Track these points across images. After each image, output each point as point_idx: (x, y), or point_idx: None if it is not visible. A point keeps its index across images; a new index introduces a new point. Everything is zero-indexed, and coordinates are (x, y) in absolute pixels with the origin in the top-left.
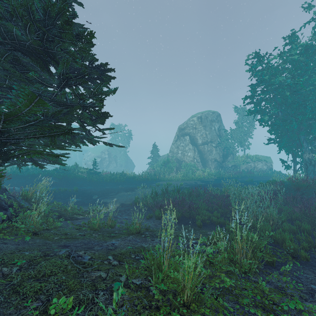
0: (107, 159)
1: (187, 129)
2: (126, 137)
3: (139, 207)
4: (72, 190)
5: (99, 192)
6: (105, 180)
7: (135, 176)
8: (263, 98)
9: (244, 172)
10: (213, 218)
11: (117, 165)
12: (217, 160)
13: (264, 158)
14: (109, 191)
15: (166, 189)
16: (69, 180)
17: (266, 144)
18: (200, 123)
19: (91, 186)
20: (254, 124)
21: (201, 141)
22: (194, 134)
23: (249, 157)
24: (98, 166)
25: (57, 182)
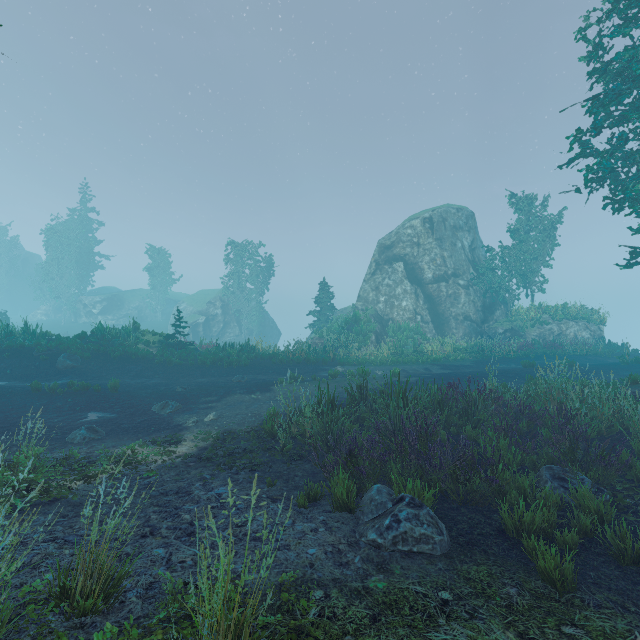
0: (220, 317)
1: (399, 247)
2: (262, 269)
3: (279, 445)
4: (107, 387)
5: (176, 394)
6: (201, 363)
7: (277, 352)
8: (634, 132)
9: (538, 344)
10: (584, 522)
11: (242, 332)
12: (470, 318)
13: (579, 313)
14: (202, 390)
15: (360, 388)
16: (110, 363)
17: (625, 266)
18: (429, 232)
19: (162, 378)
20: (554, 234)
21: (432, 274)
22: (415, 257)
23: (546, 310)
24: (200, 333)
25: (76, 366)
